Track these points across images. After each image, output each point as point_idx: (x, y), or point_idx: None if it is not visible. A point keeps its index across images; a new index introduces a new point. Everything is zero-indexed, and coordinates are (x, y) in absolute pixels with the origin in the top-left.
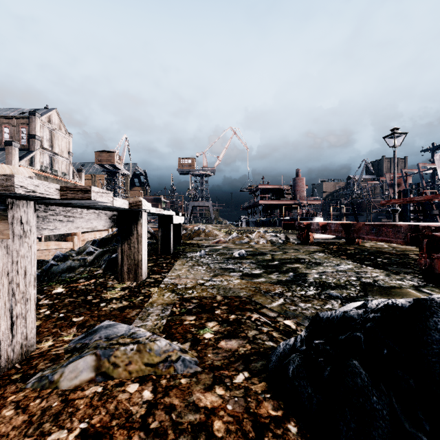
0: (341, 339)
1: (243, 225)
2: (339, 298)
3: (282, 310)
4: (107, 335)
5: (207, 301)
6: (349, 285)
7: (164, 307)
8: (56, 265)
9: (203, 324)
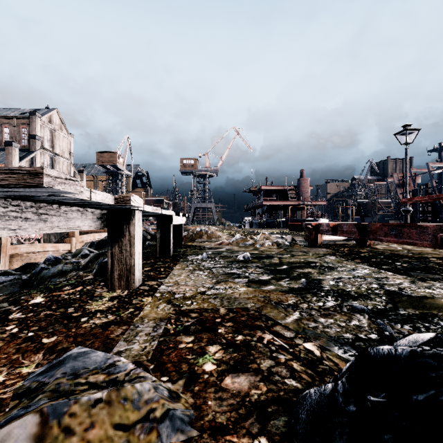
0: (418, 402)
1: (246, 227)
2: (366, 312)
3: (299, 328)
4: (74, 369)
5: (209, 315)
6: (373, 294)
7: (157, 323)
8: (46, 268)
9: (203, 348)
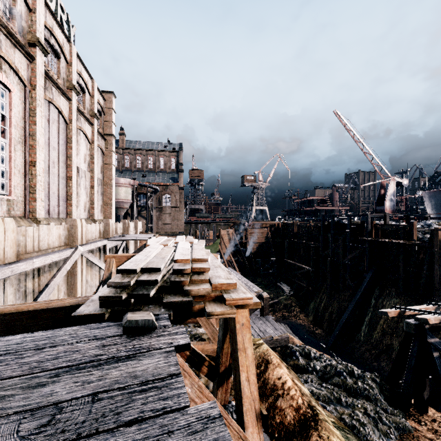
0: None
1: None
2: None
3: None
4: None
5: None
6: None
7: None
8: None
9: None
